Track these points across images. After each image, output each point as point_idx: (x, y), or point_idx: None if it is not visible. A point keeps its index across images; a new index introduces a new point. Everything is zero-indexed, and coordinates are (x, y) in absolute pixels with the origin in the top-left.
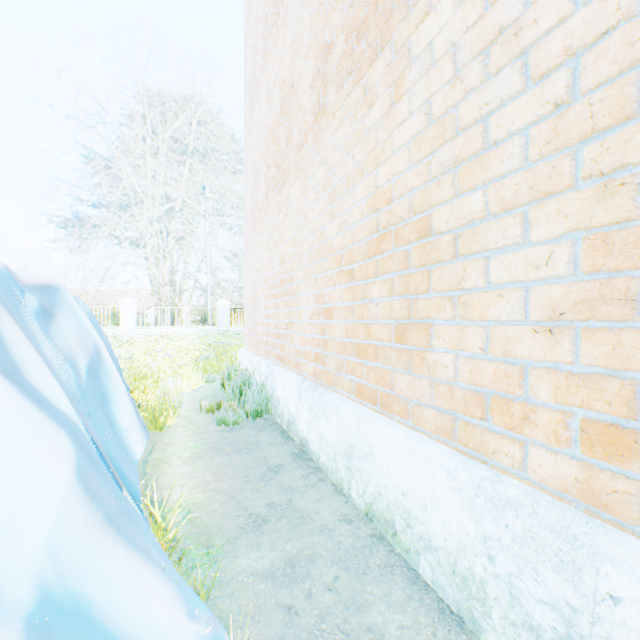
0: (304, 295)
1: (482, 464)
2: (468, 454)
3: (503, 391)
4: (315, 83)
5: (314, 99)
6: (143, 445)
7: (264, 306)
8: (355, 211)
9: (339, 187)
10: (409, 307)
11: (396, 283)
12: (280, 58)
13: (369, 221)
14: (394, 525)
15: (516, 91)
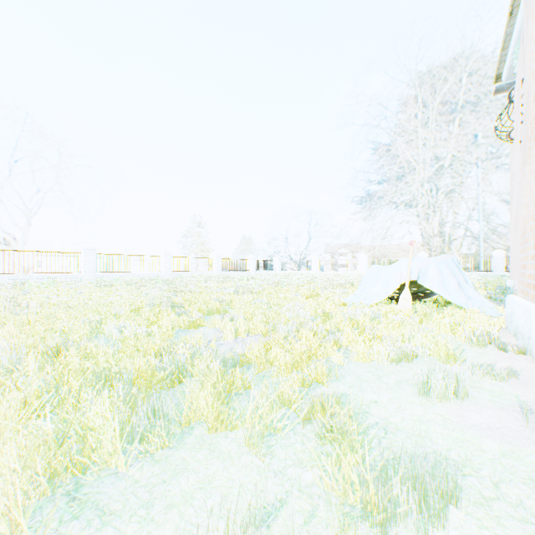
0: None
1: None
2: None
3: None
4: None
5: None
6: None
7: None
8: None
9: None
10: None
11: None
12: None
13: None
14: None
15: None
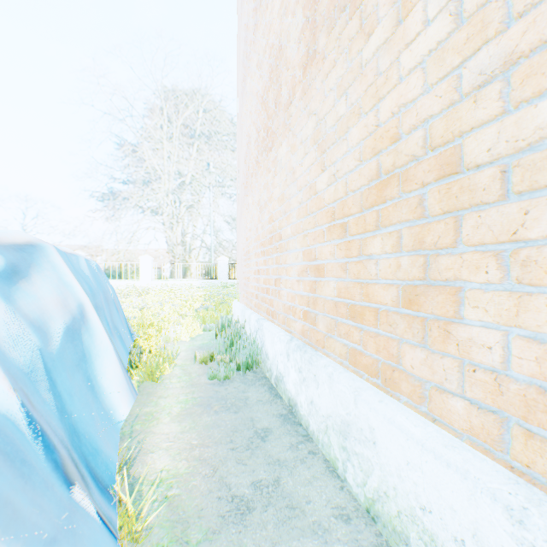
0: (292, 252)
1: None
2: (530, 477)
3: None
4: (303, 35)
5: (302, 52)
6: (129, 405)
7: (254, 262)
8: (349, 158)
9: (330, 135)
10: (424, 265)
11: (405, 236)
12: (269, 25)
13: (367, 166)
14: (408, 543)
15: None
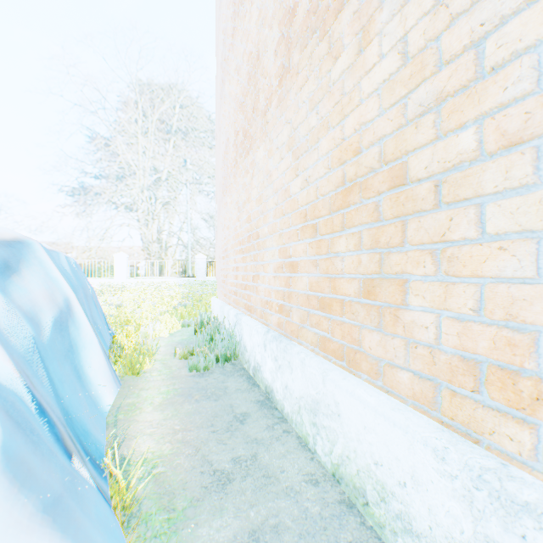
0: (269, 250)
1: (478, 447)
2: (454, 428)
3: (506, 362)
4: (279, 48)
5: (278, 64)
6: (114, 395)
7: (233, 260)
8: (319, 166)
9: (303, 144)
10: (379, 261)
11: (365, 236)
12: (247, 33)
13: (335, 174)
14: (365, 494)
15: (525, 0)
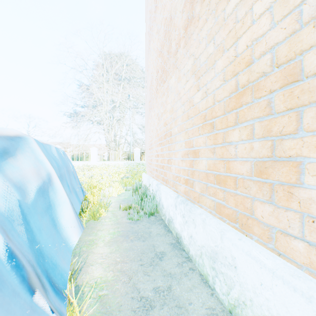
0: (178, 143)
1: None
2: None
3: None
4: (185, 8)
5: (185, 18)
6: (78, 236)
7: (155, 150)
8: (216, 80)
9: (203, 67)
10: (271, 147)
11: (257, 128)
12: (164, 6)
13: (229, 83)
14: None
15: None
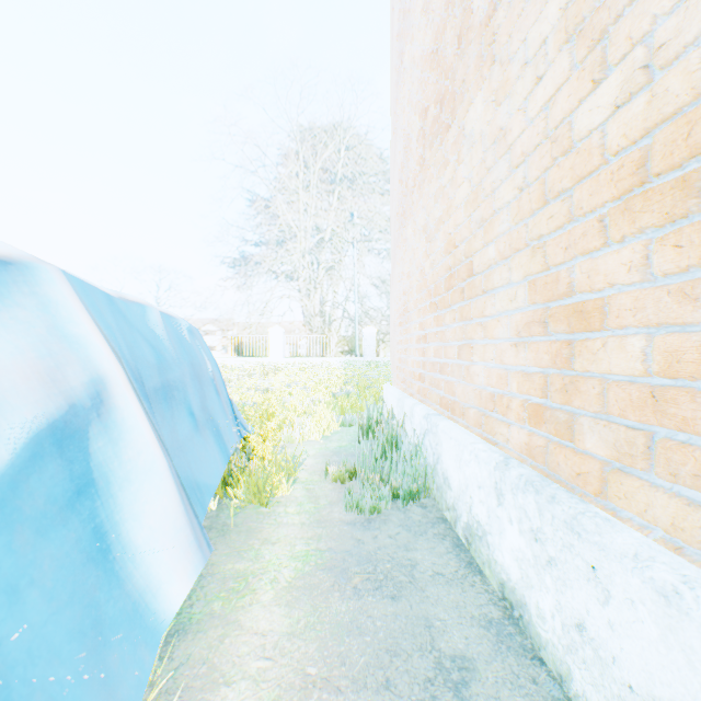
0: (498, 292)
1: None
2: None
3: None
4: None
5: None
6: (190, 577)
7: (418, 324)
8: None
9: None
10: None
11: None
12: None
13: None
14: None
15: None
